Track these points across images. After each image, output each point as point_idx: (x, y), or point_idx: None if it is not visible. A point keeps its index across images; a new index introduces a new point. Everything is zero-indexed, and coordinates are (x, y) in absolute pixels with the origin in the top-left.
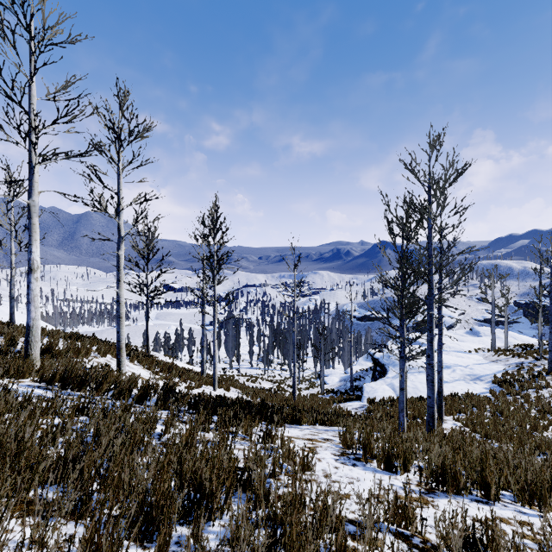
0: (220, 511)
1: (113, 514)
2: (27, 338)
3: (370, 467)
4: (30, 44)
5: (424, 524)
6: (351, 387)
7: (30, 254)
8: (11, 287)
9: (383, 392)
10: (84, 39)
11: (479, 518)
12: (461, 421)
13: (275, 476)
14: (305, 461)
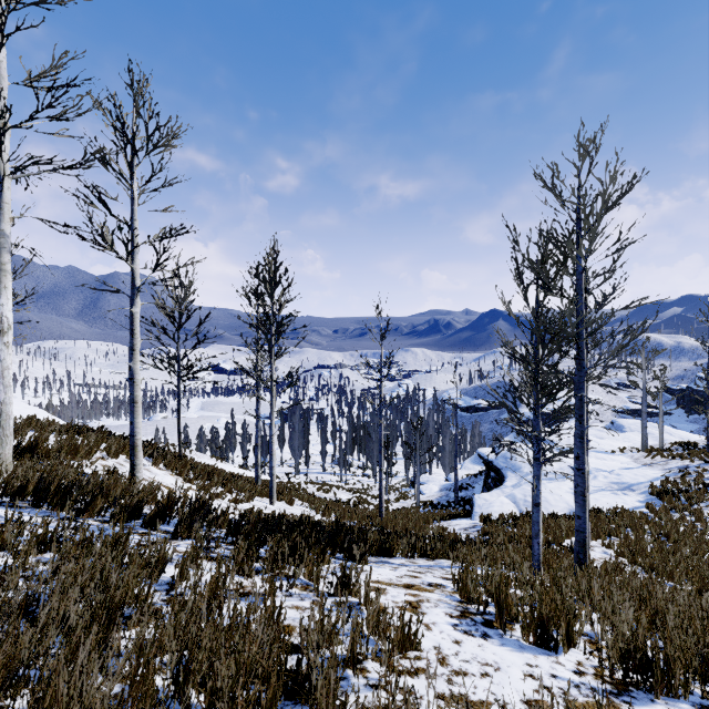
0: None
1: None
2: None
3: (511, 640)
4: None
5: None
6: (456, 499)
7: None
8: None
9: (501, 507)
10: None
11: None
12: (613, 548)
13: (356, 668)
14: (405, 629)
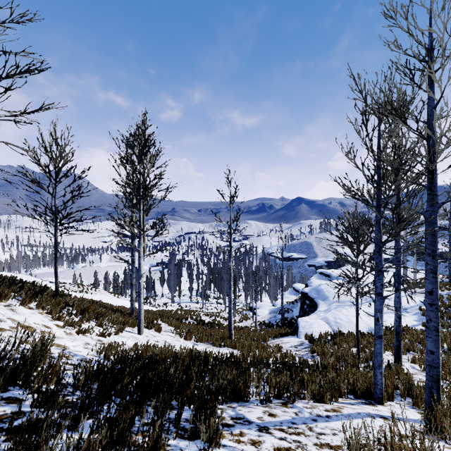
0: None
1: None
2: None
3: None
4: None
5: None
6: (282, 320)
7: None
8: None
9: (319, 327)
10: None
11: None
12: (418, 363)
13: None
14: None
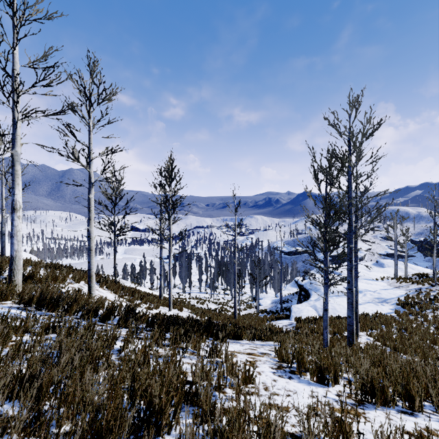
0: (168, 426)
1: (66, 430)
2: (10, 267)
3: (304, 380)
4: (13, 19)
5: (360, 438)
6: (281, 308)
7: (13, 195)
8: (2, 225)
9: (307, 312)
10: (60, 16)
11: (408, 430)
12: (373, 336)
13: (220, 390)
14: (247, 374)
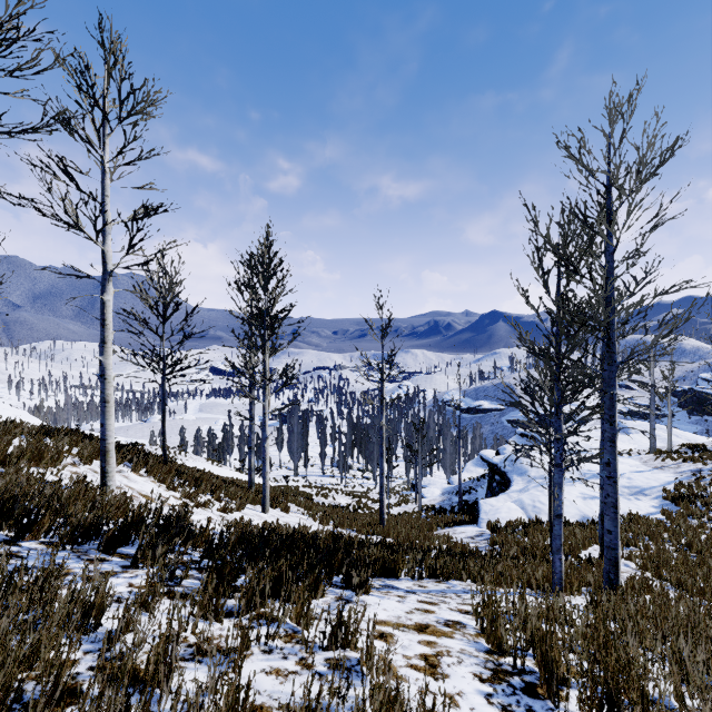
0: None
1: None
2: None
3: None
4: None
5: None
6: (459, 503)
7: None
8: None
9: (508, 513)
10: None
11: None
12: (634, 560)
13: None
14: (423, 706)
